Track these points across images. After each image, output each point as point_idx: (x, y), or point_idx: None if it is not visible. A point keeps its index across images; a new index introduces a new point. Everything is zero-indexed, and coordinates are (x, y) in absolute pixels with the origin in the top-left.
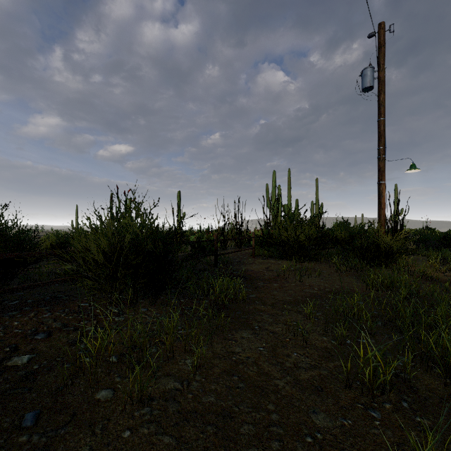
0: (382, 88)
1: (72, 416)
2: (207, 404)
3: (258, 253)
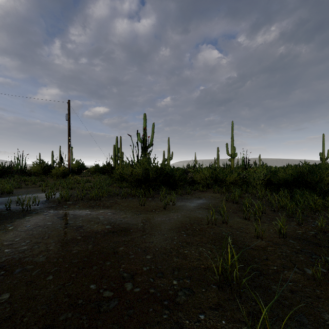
0: (68, 121)
1: None
2: None
3: None
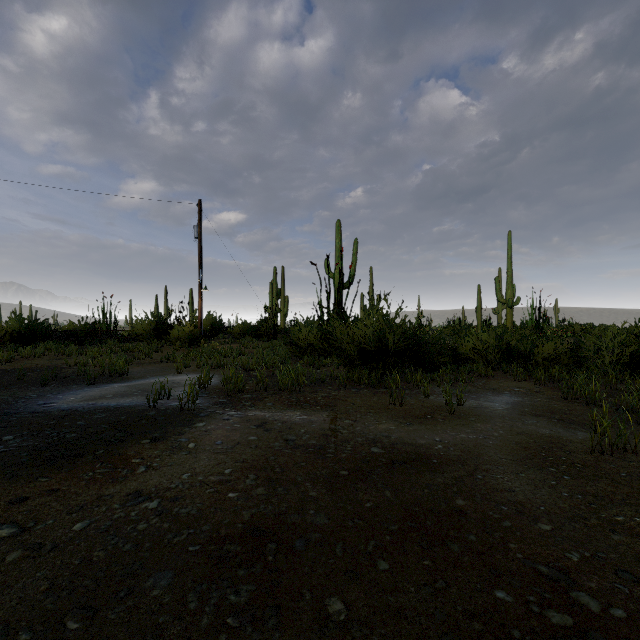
0: (199, 239)
1: None
2: None
3: None
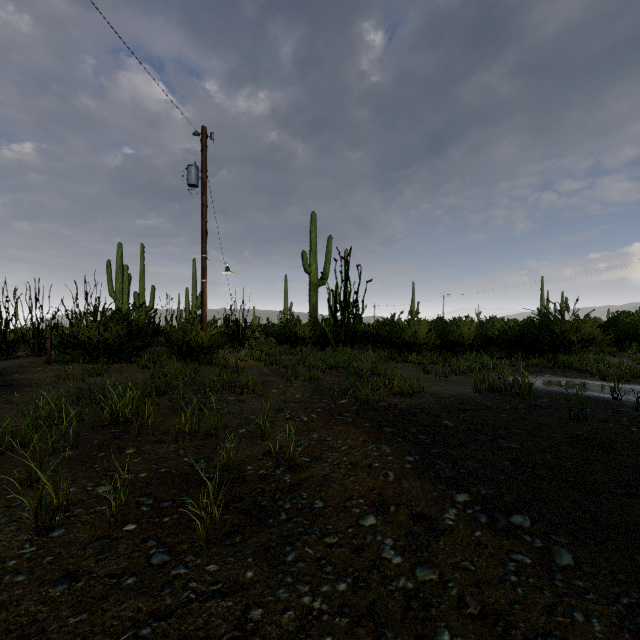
0: (205, 190)
1: None
2: None
3: (57, 358)
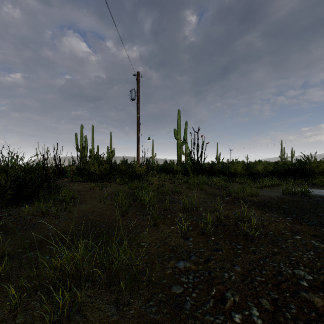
0: (139, 101)
1: (34, 224)
2: (77, 216)
3: (75, 180)
